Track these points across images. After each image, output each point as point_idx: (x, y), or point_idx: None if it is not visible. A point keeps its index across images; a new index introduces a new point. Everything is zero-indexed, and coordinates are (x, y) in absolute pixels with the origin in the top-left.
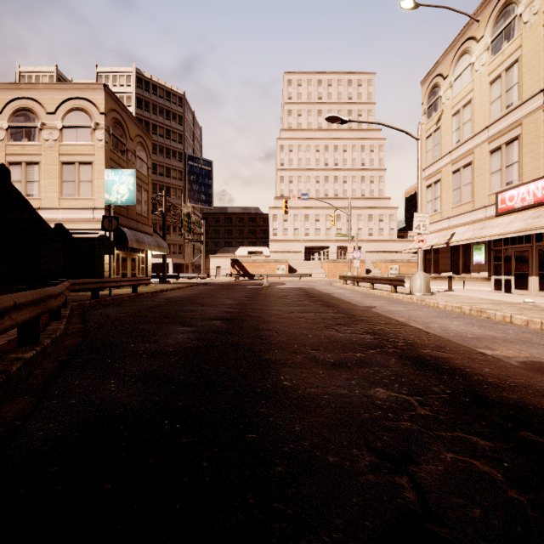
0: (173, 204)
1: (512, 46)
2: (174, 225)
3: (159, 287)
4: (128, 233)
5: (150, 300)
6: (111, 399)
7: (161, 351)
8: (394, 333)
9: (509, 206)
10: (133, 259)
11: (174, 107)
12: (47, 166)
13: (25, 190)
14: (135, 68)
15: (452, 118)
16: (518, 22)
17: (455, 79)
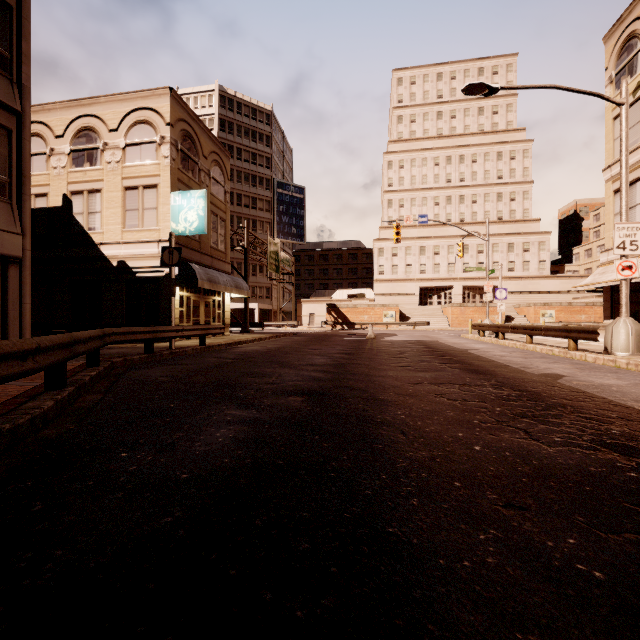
0: (258, 237)
1: None
2: (261, 265)
3: (237, 338)
4: (198, 270)
5: (217, 356)
6: None
7: (163, 479)
8: None
9: None
10: (206, 303)
11: (261, 126)
12: (109, 193)
13: (86, 223)
14: (218, 85)
15: None
16: None
17: None
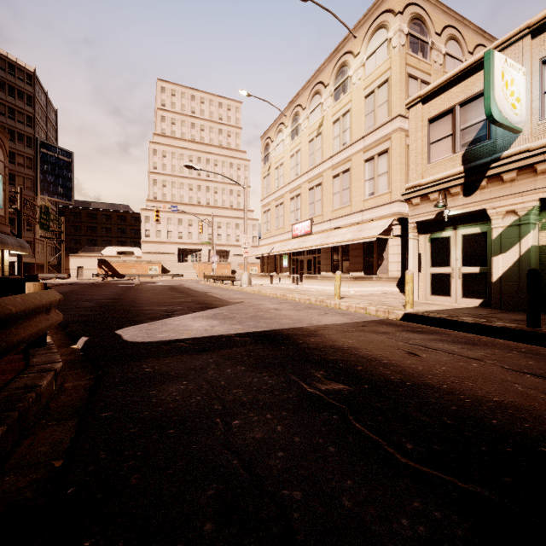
0: (29, 200)
1: (298, 140)
2: None
3: None
4: None
5: None
6: (79, 313)
7: (84, 307)
8: (204, 299)
9: (296, 234)
10: None
11: (21, 84)
12: None
13: None
14: None
15: (275, 170)
16: (300, 128)
17: (276, 145)
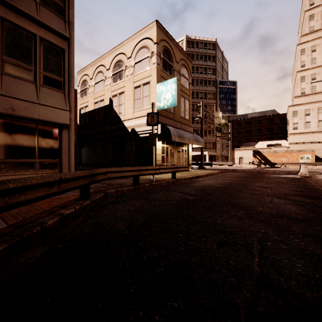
0: (208, 112)
1: None
2: (209, 130)
3: (196, 173)
4: (172, 130)
5: (181, 190)
6: None
7: None
8: None
9: None
10: (178, 151)
11: (209, 52)
12: (127, 92)
13: (118, 111)
14: (186, 36)
15: None
16: None
17: None
